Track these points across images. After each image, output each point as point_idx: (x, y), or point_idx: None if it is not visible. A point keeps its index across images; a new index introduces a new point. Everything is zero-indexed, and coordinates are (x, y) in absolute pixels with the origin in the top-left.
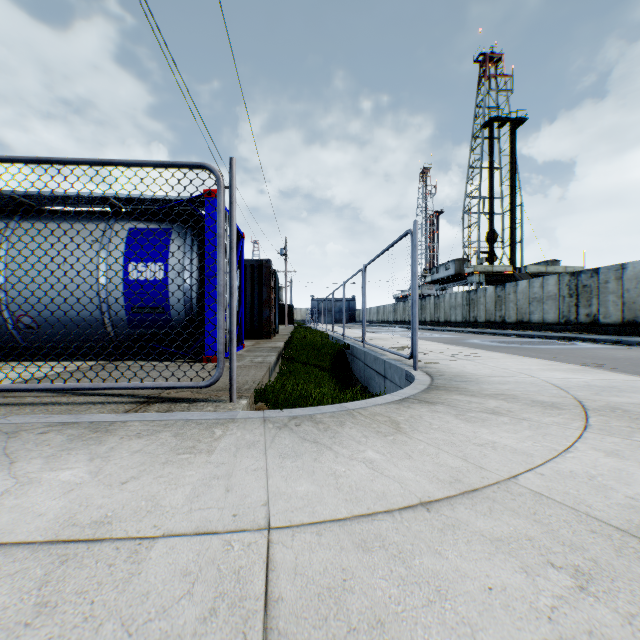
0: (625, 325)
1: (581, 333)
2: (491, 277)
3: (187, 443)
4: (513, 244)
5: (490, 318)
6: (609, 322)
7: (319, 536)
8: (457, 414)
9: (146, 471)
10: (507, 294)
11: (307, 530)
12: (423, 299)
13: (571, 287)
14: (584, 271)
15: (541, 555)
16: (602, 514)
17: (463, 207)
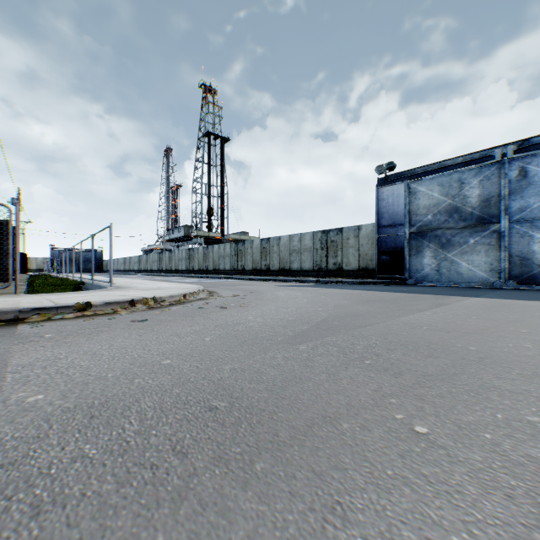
0: (254, 271)
1: (239, 275)
2: (209, 240)
3: (11, 297)
4: (223, 219)
5: (201, 267)
6: (249, 269)
7: (58, 298)
8: (110, 291)
9: (5, 299)
10: (209, 252)
11: (56, 298)
12: (161, 253)
13: (236, 250)
14: (240, 242)
15: (99, 296)
16: (117, 295)
17: (192, 188)
